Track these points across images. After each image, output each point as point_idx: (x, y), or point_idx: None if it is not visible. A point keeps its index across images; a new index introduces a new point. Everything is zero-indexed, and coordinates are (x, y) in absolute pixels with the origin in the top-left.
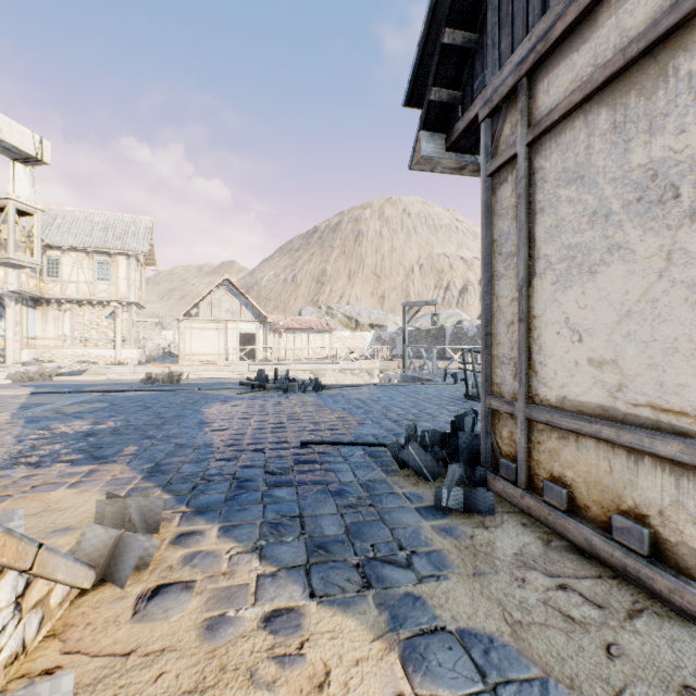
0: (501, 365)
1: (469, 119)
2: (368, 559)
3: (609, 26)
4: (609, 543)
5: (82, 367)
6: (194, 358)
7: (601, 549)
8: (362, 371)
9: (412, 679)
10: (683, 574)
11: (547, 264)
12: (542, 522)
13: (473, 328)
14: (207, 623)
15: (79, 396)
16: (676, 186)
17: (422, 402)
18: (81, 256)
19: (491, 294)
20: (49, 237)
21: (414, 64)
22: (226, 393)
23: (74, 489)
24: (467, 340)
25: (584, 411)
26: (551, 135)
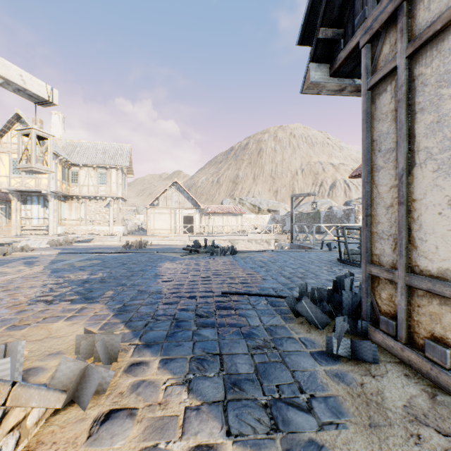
0: (381, 240)
1: (350, 48)
2: (274, 400)
3: None
4: None
5: (90, 237)
6: (155, 232)
7: None
8: (263, 241)
9: None
10: None
11: (428, 155)
12: (423, 374)
13: (340, 212)
14: None
15: (85, 255)
16: None
17: (307, 264)
18: (90, 169)
19: (370, 183)
20: (72, 159)
21: (306, 11)
22: (174, 255)
23: (68, 322)
24: (336, 220)
25: None
26: (432, 44)
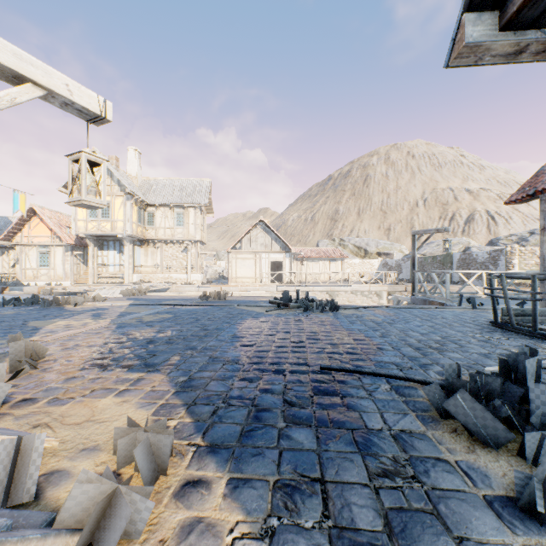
0: None
1: None
2: None
3: None
4: None
5: (166, 286)
6: (238, 280)
7: None
8: (371, 293)
9: None
10: None
11: None
12: None
13: (483, 254)
14: None
15: (157, 308)
16: None
17: (442, 328)
18: (166, 209)
19: None
20: (148, 198)
21: None
22: (257, 309)
23: (118, 398)
24: (476, 266)
25: None
26: None
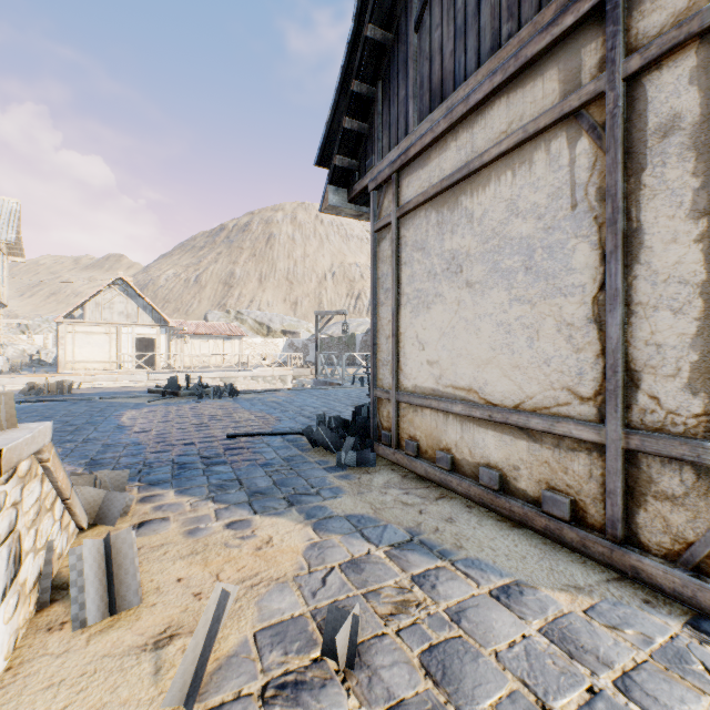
0: (383, 366)
1: (363, 185)
2: (291, 494)
3: (436, 163)
4: (435, 468)
5: None
6: (77, 366)
7: (431, 473)
8: (275, 378)
9: (319, 533)
10: (464, 475)
11: (408, 300)
12: (404, 467)
13: None
14: (187, 531)
15: None
16: (461, 266)
17: (332, 402)
18: None
19: (377, 315)
20: None
21: (324, 137)
22: (135, 401)
23: None
24: None
25: (425, 393)
26: (410, 216)
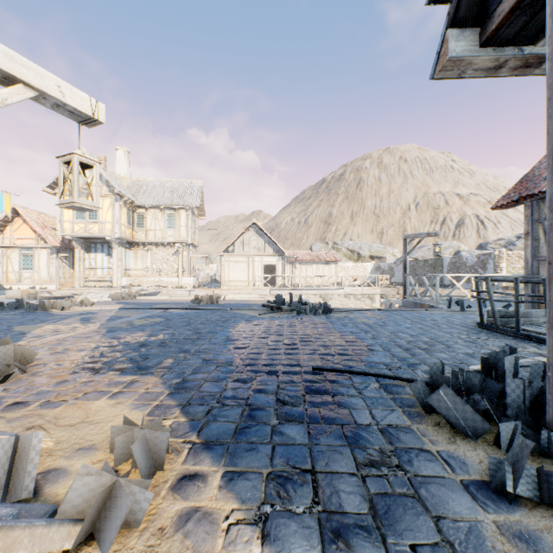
0: None
1: None
2: None
3: None
4: None
5: (156, 289)
6: (230, 284)
7: None
8: (364, 296)
9: None
10: None
11: None
12: None
13: (472, 258)
14: None
15: (148, 312)
16: None
17: (431, 330)
18: (157, 211)
19: None
20: (138, 200)
21: None
22: (251, 313)
23: (112, 400)
24: (465, 269)
25: None
26: None
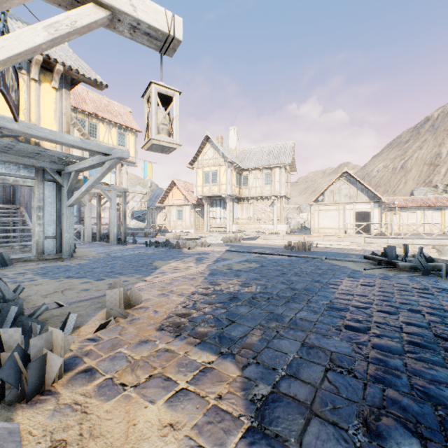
0: None
1: None
2: None
3: None
4: None
5: (256, 234)
6: (320, 231)
7: None
8: None
9: None
10: None
11: None
12: None
13: None
14: None
15: (246, 255)
16: None
17: None
18: (257, 172)
19: None
20: (243, 165)
21: None
22: (351, 265)
23: (167, 413)
24: None
25: None
26: None
